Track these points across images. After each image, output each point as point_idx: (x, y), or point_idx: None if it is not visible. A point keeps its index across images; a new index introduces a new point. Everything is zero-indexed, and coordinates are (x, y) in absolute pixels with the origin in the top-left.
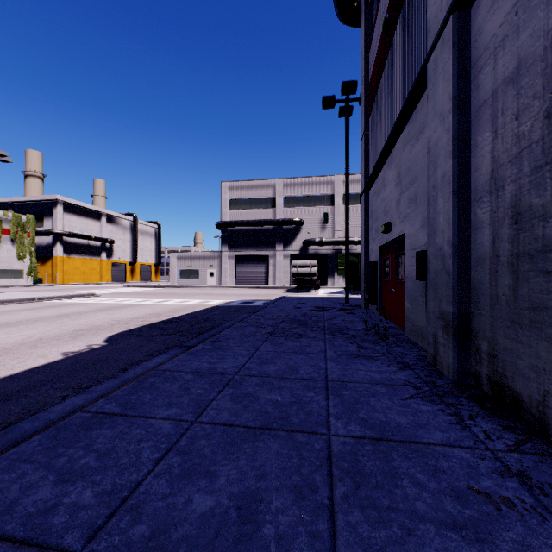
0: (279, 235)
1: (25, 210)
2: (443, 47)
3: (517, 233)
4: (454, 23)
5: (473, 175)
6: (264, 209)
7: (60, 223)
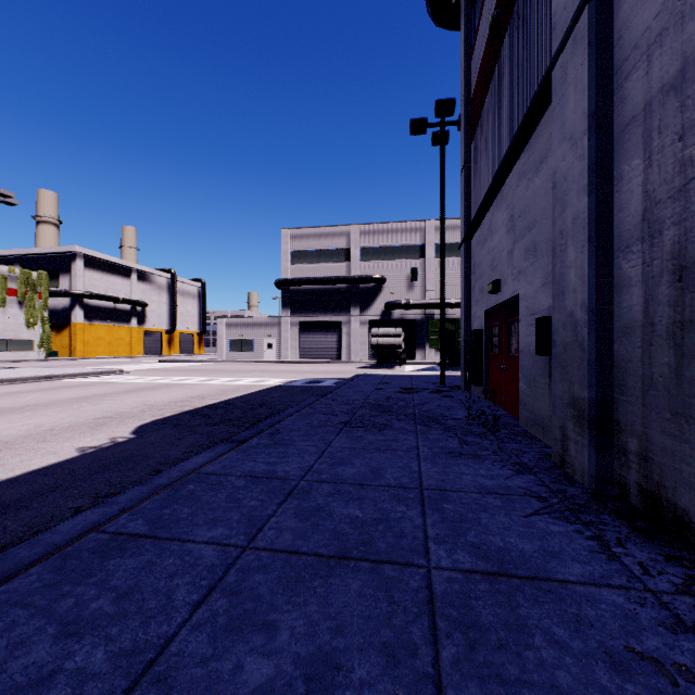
0: (355, 297)
1: (36, 264)
2: (575, 47)
3: (682, 293)
4: (591, 15)
5: (617, 216)
6: (335, 263)
7: (80, 282)
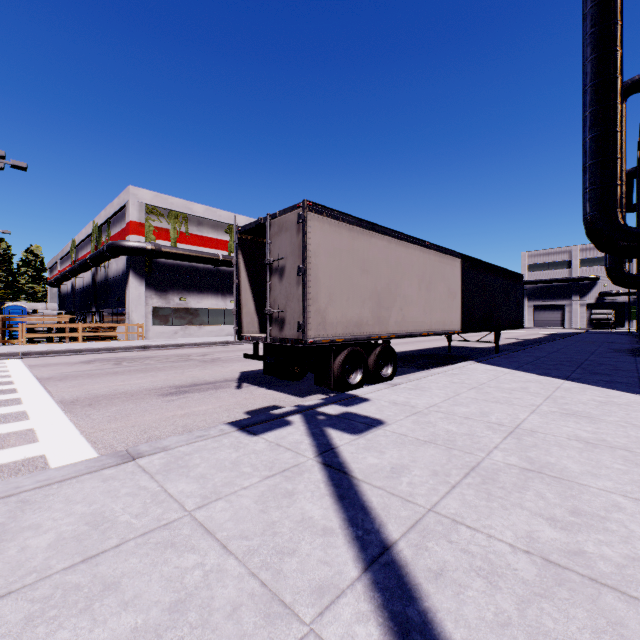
0: (575, 289)
1: None
2: None
3: None
4: None
5: None
6: (559, 269)
7: None
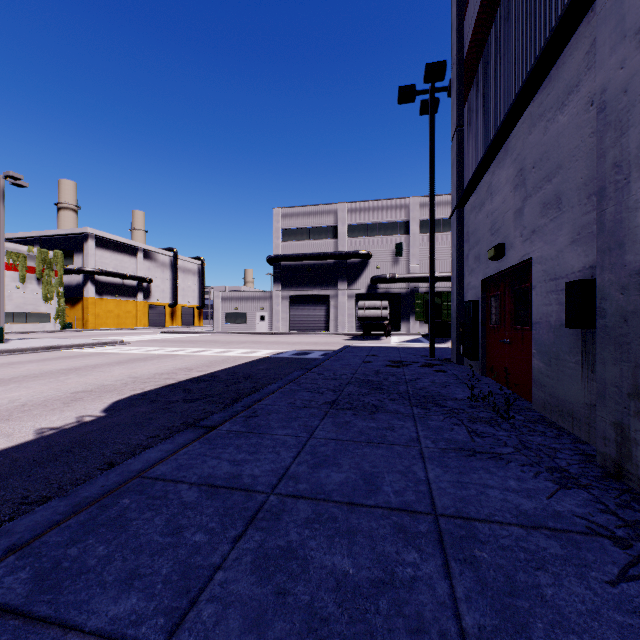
0: (342, 271)
1: (53, 245)
2: None
3: None
4: None
5: None
6: (324, 239)
7: (91, 260)
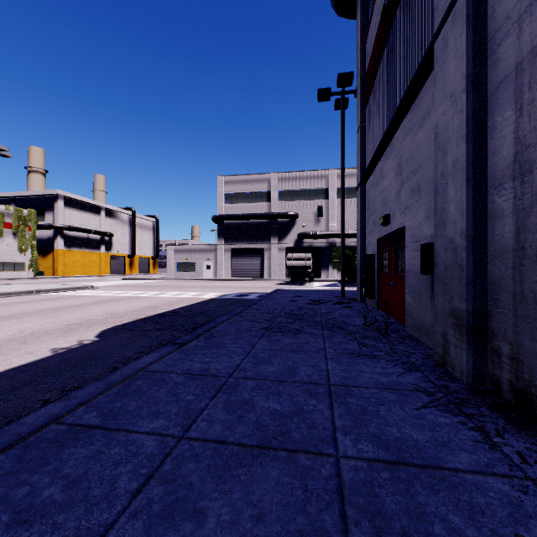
0: (274, 229)
1: (27, 204)
2: (455, 21)
3: None
4: None
5: (491, 159)
6: (259, 203)
7: (61, 217)
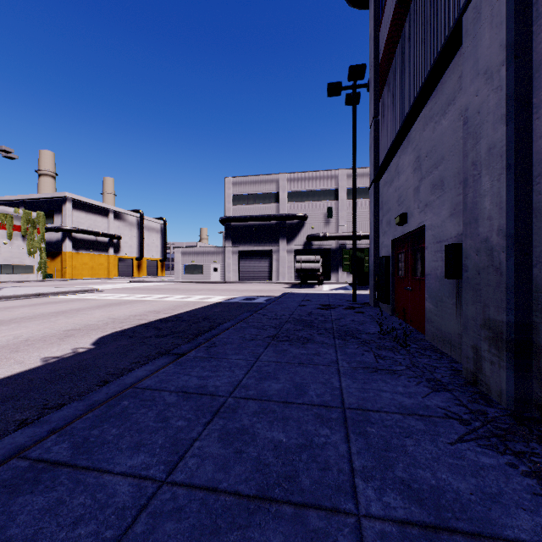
0: (283, 231)
1: (36, 207)
2: None
3: None
4: None
5: (538, 143)
6: (267, 204)
7: (69, 220)
